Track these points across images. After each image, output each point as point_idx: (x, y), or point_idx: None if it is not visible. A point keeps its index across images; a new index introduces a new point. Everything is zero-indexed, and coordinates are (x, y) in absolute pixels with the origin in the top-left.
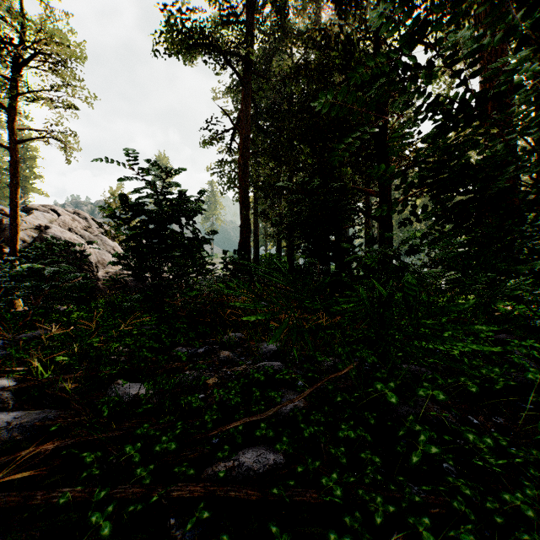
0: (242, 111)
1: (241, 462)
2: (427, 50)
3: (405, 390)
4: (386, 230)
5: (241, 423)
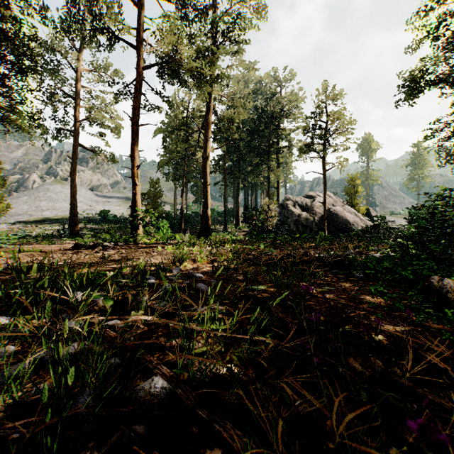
0: None
1: None
2: None
3: None
4: None
5: None
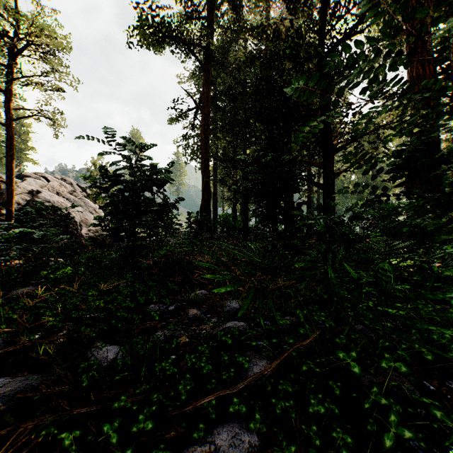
0: (204, 94)
1: (217, 446)
2: (407, 39)
3: (364, 357)
4: (330, 197)
5: (214, 397)
